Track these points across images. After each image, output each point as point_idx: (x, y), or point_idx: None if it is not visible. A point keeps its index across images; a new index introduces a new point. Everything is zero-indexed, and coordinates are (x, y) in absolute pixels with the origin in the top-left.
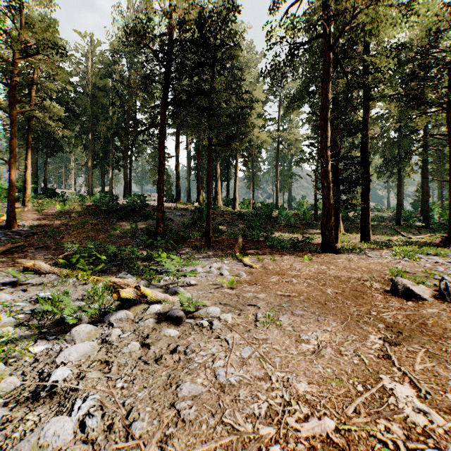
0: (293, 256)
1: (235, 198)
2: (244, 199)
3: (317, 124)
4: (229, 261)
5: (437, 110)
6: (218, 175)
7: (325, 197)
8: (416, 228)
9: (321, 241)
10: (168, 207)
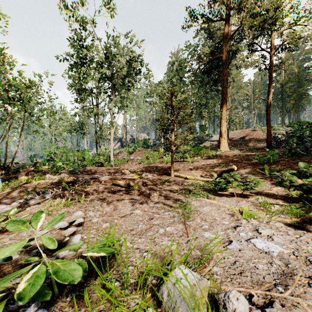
0: None
1: None
2: None
3: None
4: None
5: None
6: None
7: None
8: None
9: None
10: None
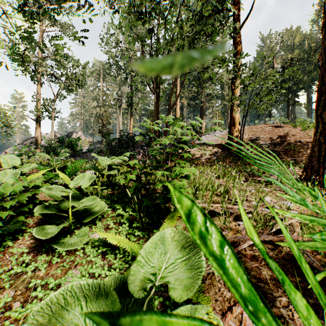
0: None
1: None
2: None
3: None
4: None
5: None
6: None
7: None
8: None
9: None
10: None
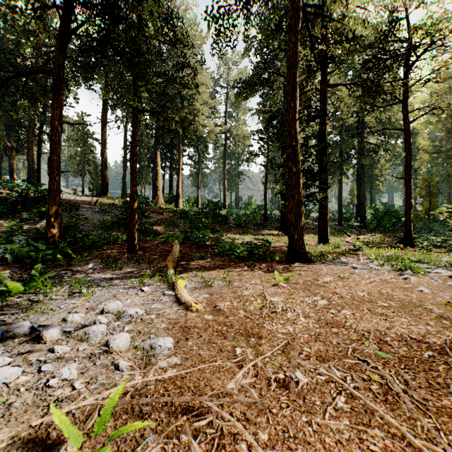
0: (256, 272)
1: (178, 194)
2: (189, 196)
3: (268, 116)
4: (153, 285)
5: (393, 103)
6: (158, 168)
7: (294, 187)
8: (357, 228)
9: (289, 246)
10: (87, 202)
